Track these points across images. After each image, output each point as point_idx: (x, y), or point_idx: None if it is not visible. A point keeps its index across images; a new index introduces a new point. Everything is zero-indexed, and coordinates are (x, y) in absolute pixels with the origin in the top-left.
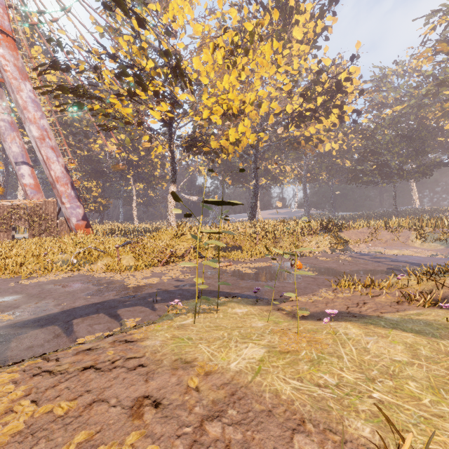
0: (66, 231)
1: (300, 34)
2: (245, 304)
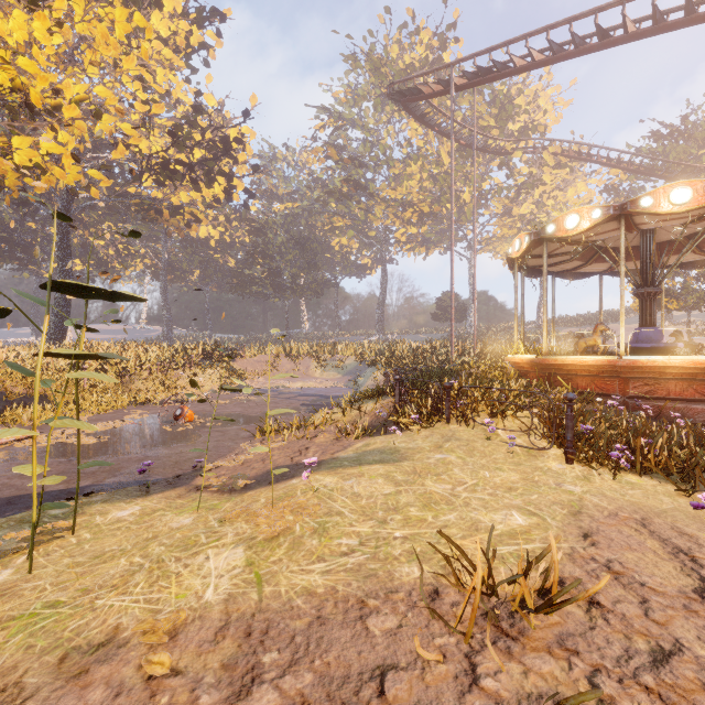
0: None
1: (165, 29)
2: (129, 499)
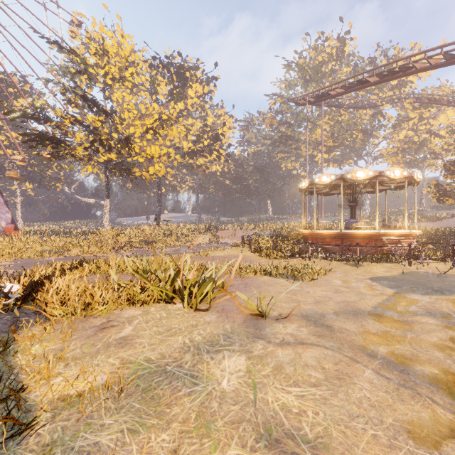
0: None
1: (193, 94)
2: None
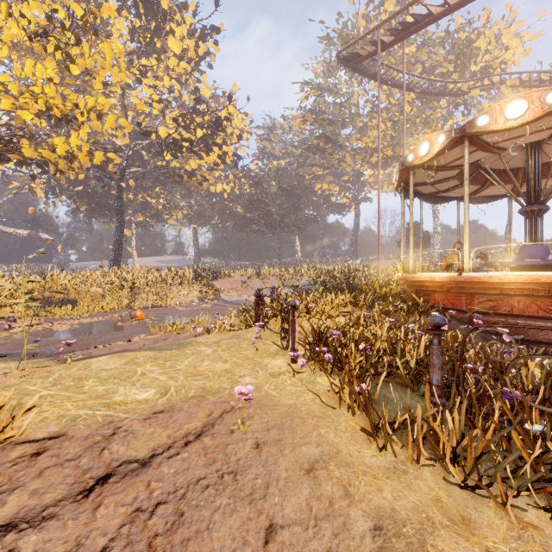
0: None
1: (178, 48)
2: (10, 361)
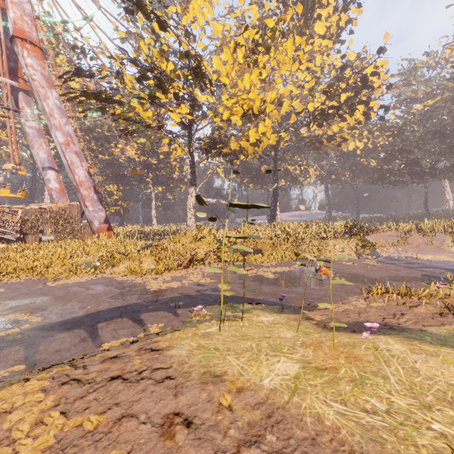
0: (89, 233)
1: (323, 29)
2: (271, 312)
